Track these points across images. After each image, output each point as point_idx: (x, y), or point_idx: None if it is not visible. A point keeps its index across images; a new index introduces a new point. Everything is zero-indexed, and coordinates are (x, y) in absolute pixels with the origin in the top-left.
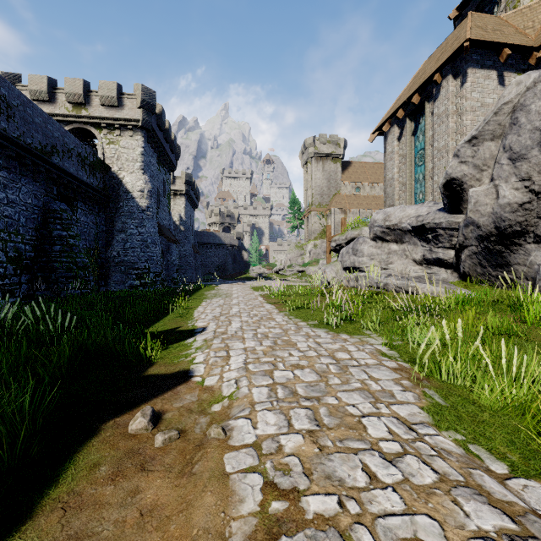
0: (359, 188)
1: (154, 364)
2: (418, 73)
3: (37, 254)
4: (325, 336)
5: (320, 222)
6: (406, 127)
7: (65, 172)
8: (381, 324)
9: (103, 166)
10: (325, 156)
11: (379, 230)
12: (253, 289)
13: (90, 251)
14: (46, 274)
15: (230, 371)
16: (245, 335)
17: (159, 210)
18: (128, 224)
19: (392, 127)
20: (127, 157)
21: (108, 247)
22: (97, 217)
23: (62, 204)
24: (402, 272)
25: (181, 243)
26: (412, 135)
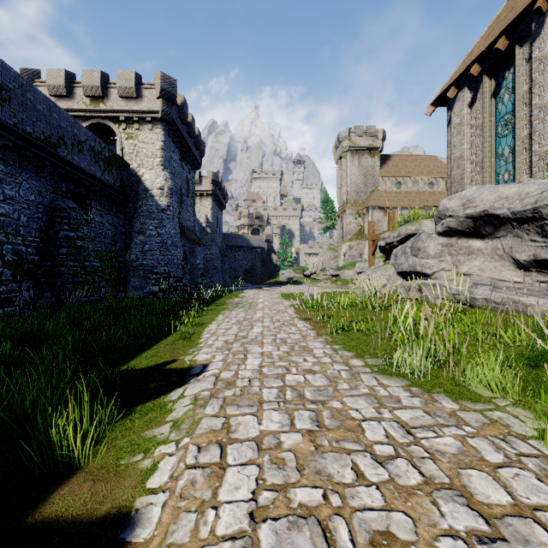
0: (400, 183)
1: (76, 472)
2: (496, 17)
3: (42, 258)
4: (410, 402)
5: (356, 222)
6: (482, 87)
7: (75, 166)
8: (501, 373)
9: (120, 163)
10: (362, 150)
11: (453, 221)
12: (282, 297)
13: (105, 254)
14: (51, 279)
15: (212, 547)
16: (264, 391)
17: (182, 210)
18: (146, 225)
19: (461, 91)
20: (146, 153)
21: (127, 250)
22: (115, 218)
23: (70, 202)
24: (495, 280)
25: (207, 246)
26: (493, 97)
